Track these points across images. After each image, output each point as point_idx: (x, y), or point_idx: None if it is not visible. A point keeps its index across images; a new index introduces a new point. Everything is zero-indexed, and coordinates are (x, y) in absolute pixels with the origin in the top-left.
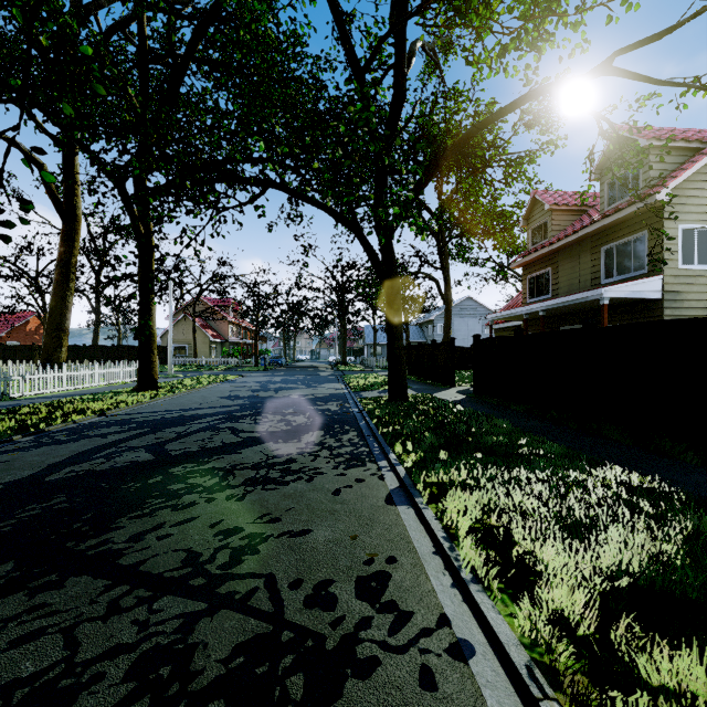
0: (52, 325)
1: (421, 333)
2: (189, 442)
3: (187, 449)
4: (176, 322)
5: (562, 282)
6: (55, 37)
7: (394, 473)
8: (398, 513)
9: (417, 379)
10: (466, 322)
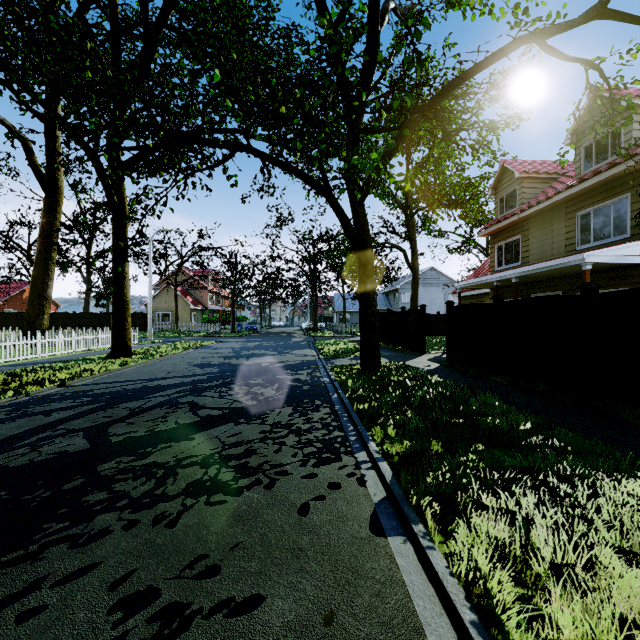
0: (34, 293)
1: (387, 301)
2: (138, 423)
3: (132, 432)
4: (159, 291)
5: (533, 249)
6: (28, 5)
7: (377, 473)
8: (391, 553)
9: (386, 345)
10: (429, 290)
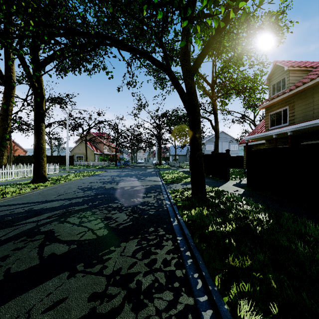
0: None
1: None
2: None
3: None
4: (77, 144)
5: (298, 114)
6: None
7: None
8: None
9: None
10: (221, 143)
